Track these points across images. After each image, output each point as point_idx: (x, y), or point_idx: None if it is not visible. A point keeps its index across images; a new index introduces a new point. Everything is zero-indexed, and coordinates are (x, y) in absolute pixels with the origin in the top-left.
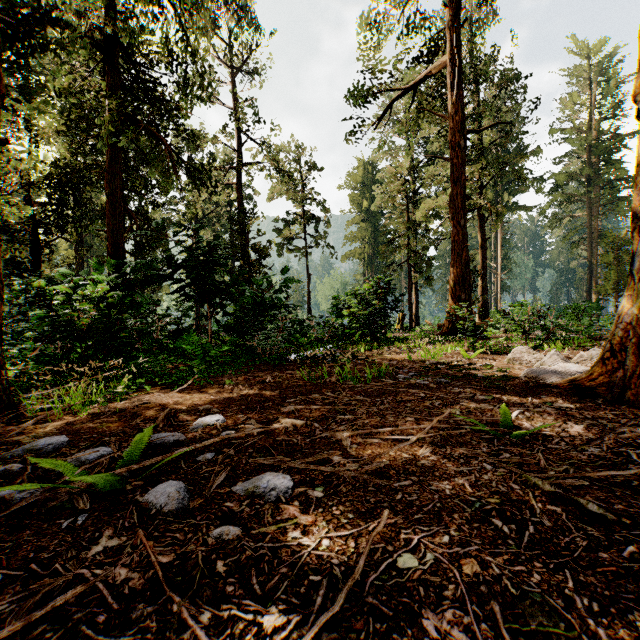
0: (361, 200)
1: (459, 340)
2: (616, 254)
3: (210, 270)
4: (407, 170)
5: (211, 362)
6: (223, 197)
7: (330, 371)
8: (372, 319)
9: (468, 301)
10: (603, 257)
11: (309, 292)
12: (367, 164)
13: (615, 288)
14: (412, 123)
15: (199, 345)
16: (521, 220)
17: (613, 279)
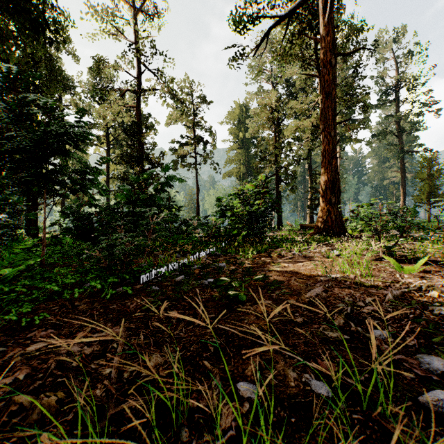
0: (238, 132)
1: (338, 240)
2: (429, 172)
3: (49, 151)
4: (276, 101)
5: (1, 290)
6: (126, 120)
7: (204, 332)
8: (256, 219)
9: (337, 204)
10: (419, 174)
11: (198, 199)
12: (242, 106)
13: (428, 197)
14: (284, 53)
15: (73, 247)
16: (353, 149)
17: (426, 191)
